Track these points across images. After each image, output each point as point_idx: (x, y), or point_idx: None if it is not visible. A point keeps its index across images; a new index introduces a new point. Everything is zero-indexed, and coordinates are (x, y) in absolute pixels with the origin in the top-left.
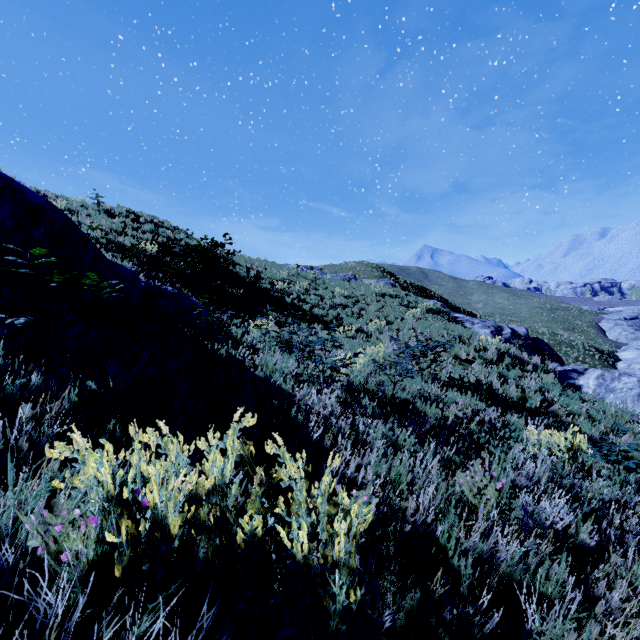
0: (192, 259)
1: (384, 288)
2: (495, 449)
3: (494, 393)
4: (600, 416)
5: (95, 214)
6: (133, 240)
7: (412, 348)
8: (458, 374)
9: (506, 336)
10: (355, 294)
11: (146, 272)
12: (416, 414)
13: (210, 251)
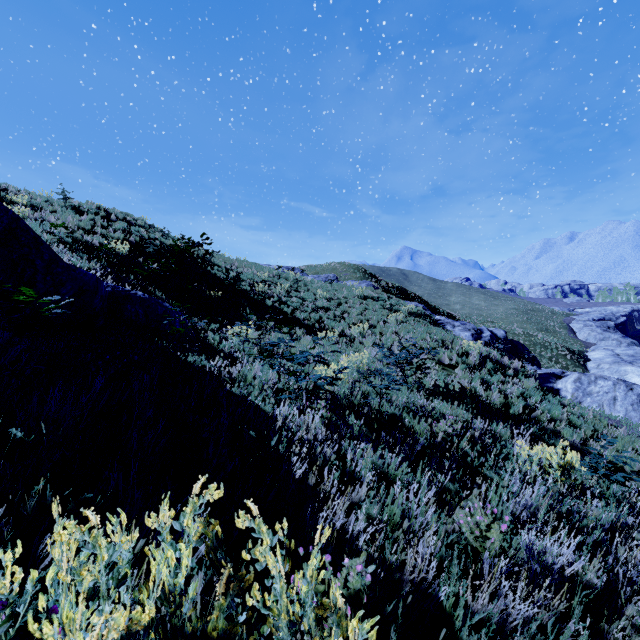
0: (167, 260)
1: (366, 290)
2: (489, 471)
3: (478, 400)
4: (580, 421)
5: (61, 210)
6: (102, 239)
7: (397, 356)
8: (442, 381)
9: (486, 339)
10: (337, 296)
11: (115, 274)
12: (405, 433)
13: (186, 251)
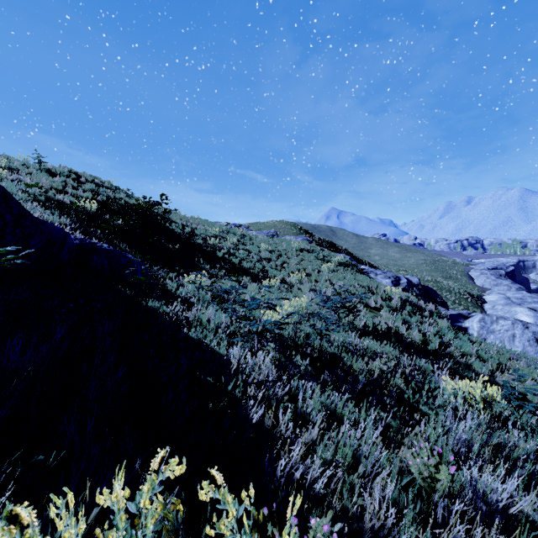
0: (131, 217)
1: (302, 244)
2: (423, 406)
3: (402, 338)
4: (487, 356)
5: (36, 173)
6: (72, 198)
7: (333, 301)
8: (370, 321)
9: (403, 285)
10: (278, 249)
11: (84, 229)
12: (347, 372)
13: (148, 210)
